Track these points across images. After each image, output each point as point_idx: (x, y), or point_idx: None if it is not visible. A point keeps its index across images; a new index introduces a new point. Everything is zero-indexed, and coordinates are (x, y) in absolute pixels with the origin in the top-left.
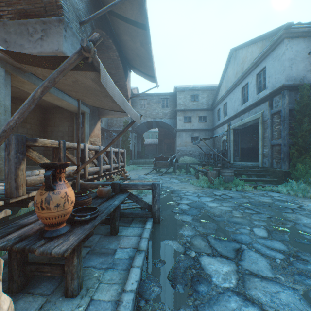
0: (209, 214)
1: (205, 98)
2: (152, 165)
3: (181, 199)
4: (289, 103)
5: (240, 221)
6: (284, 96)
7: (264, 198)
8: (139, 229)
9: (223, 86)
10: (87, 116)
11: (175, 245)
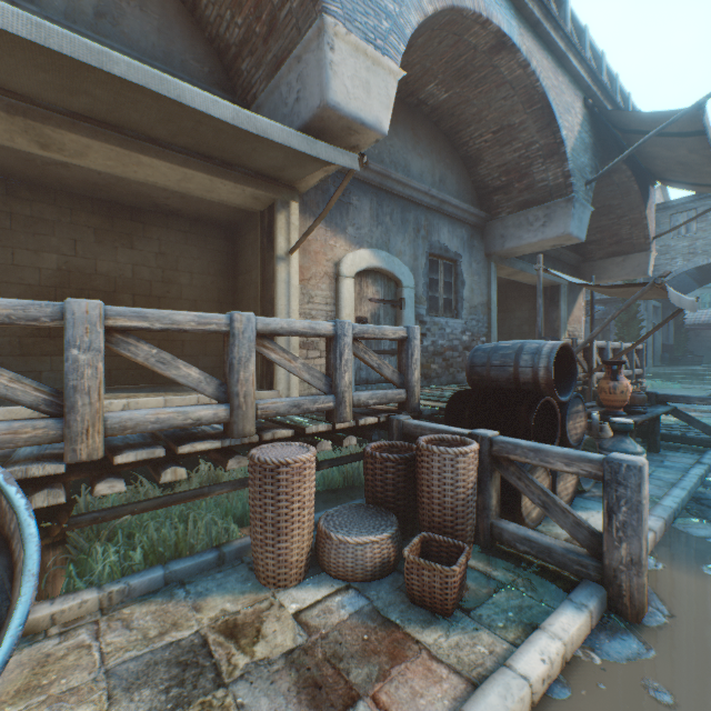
0: None
1: None
2: None
3: None
4: None
5: None
6: None
7: None
8: (693, 455)
9: None
10: (562, 290)
11: None
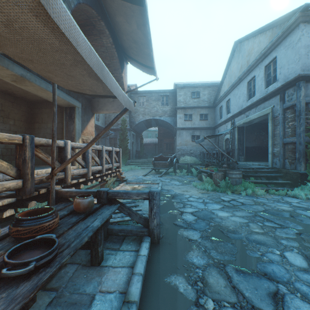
0: (221, 229)
1: (207, 95)
2: (151, 165)
3: (184, 206)
4: (305, 96)
5: (264, 240)
6: (299, 88)
7: (282, 206)
8: (131, 254)
9: (226, 81)
10: (78, 111)
11: (182, 286)
